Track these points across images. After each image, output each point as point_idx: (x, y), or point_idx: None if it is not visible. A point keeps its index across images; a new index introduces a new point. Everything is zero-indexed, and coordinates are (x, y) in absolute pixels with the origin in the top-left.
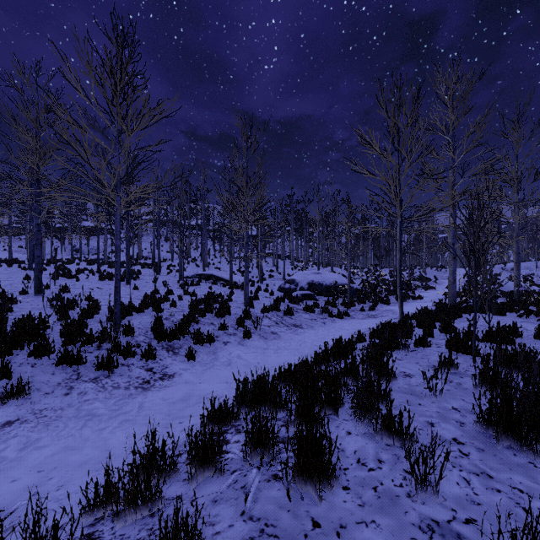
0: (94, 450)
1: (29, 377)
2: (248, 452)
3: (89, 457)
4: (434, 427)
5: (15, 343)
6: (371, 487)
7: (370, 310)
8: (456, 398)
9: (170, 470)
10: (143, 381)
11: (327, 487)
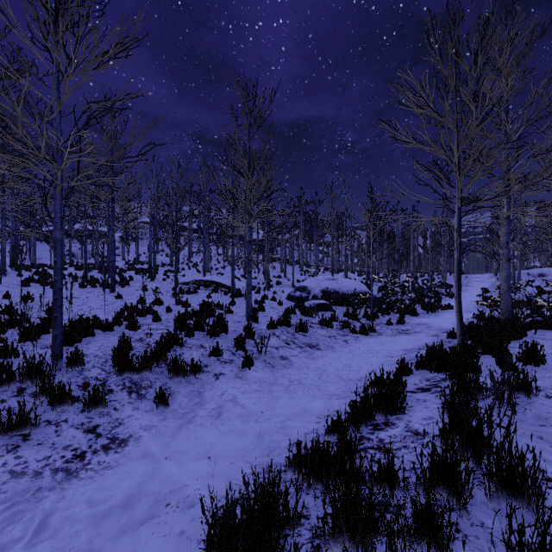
0: None
1: None
2: None
3: None
4: None
5: None
6: None
7: (399, 324)
8: None
9: None
10: (74, 455)
11: None
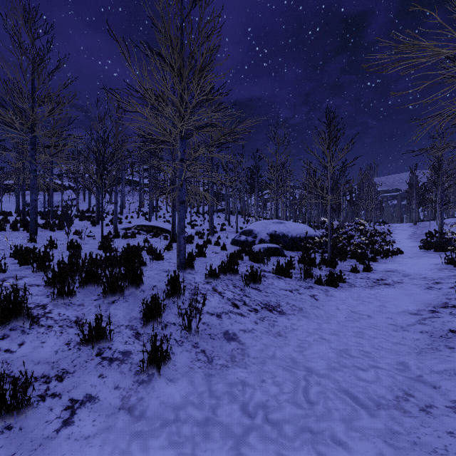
0: None
1: None
2: None
3: None
4: None
5: None
6: None
7: (365, 271)
8: None
9: None
10: None
11: None
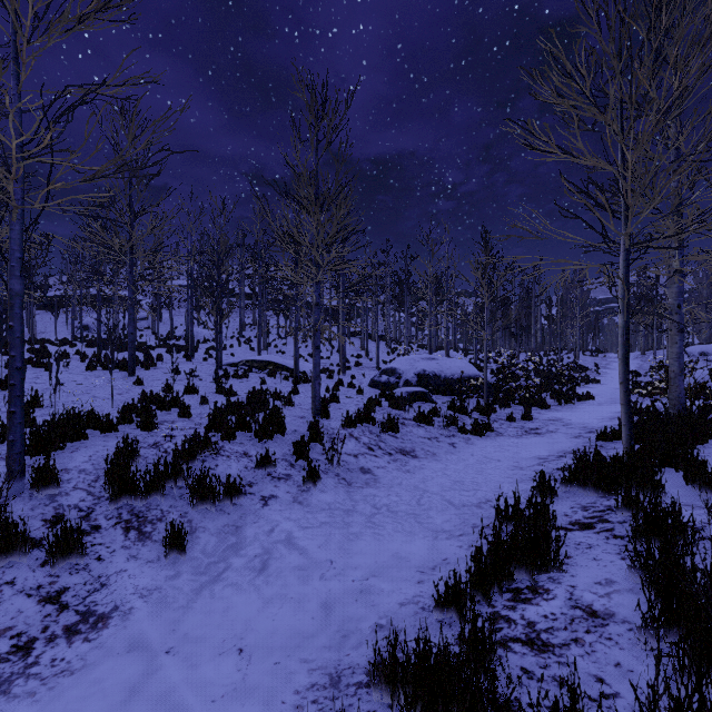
0: None
1: None
2: None
3: None
4: None
5: None
6: None
7: (524, 420)
8: None
9: None
10: (14, 646)
11: None
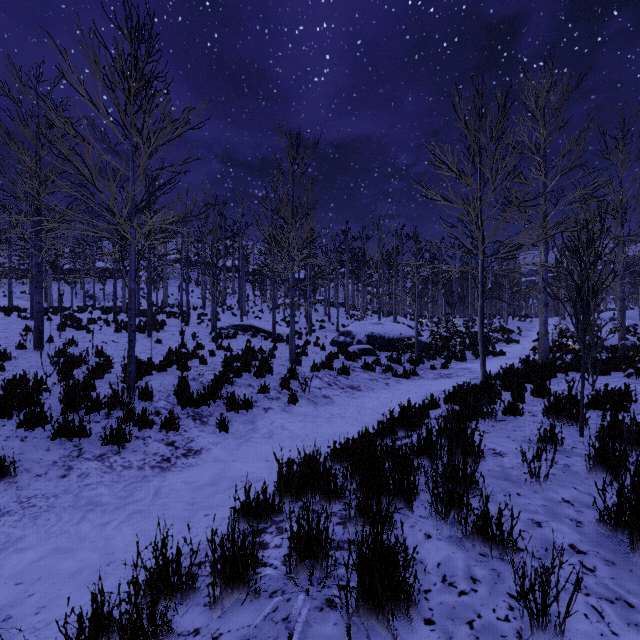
0: (92, 553)
1: (17, 454)
2: (293, 563)
3: (84, 564)
4: (541, 528)
5: (2, 411)
6: (465, 621)
7: (443, 369)
8: (566, 486)
9: (186, 588)
10: (162, 459)
11: (403, 621)
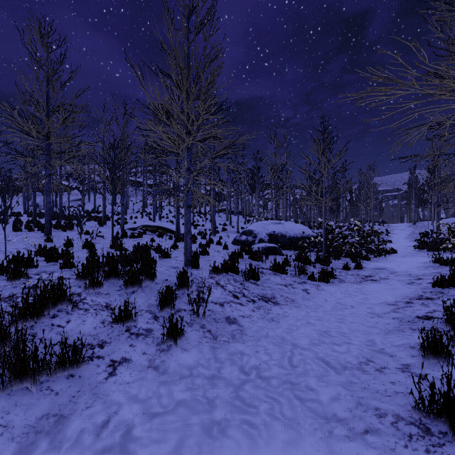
0: None
1: None
2: None
3: None
4: None
5: None
6: None
7: (356, 269)
8: None
9: None
10: None
11: None
